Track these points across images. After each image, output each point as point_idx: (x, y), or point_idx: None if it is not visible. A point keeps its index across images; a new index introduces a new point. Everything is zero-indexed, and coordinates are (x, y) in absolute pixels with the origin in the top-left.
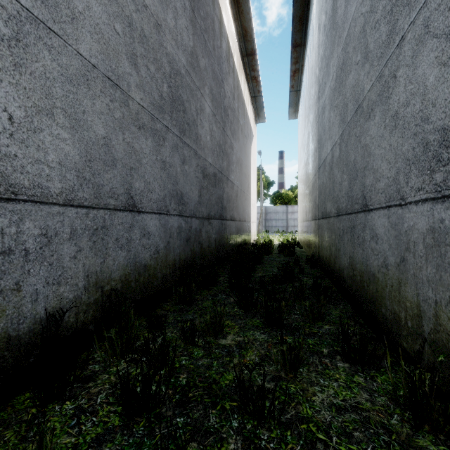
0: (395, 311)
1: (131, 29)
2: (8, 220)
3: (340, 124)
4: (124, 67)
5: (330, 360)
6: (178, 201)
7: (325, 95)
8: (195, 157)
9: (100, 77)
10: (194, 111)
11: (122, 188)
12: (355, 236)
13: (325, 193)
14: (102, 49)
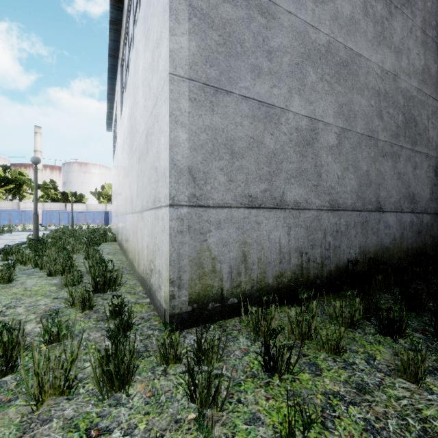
0: None
1: (379, 96)
2: (337, 218)
3: None
4: (375, 123)
5: None
6: (410, 201)
7: None
8: (425, 160)
9: (364, 138)
10: (425, 119)
11: (374, 197)
12: None
13: None
14: (365, 122)
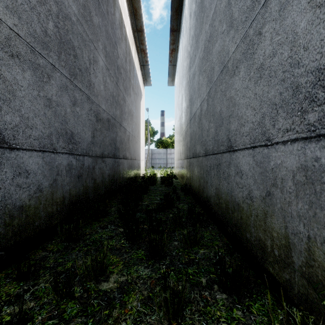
0: (260, 238)
1: None
2: None
3: (208, 84)
4: None
5: (209, 292)
6: (67, 140)
7: (195, 65)
8: (87, 102)
9: None
10: (87, 60)
11: None
12: (221, 172)
13: (195, 138)
14: None
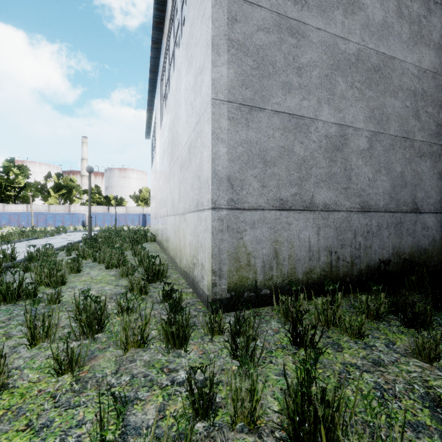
0: None
1: (415, 96)
2: (368, 219)
3: None
4: (410, 124)
5: None
6: None
7: None
8: None
9: (398, 140)
10: None
11: (410, 198)
12: None
13: None
14: (399, 124)
